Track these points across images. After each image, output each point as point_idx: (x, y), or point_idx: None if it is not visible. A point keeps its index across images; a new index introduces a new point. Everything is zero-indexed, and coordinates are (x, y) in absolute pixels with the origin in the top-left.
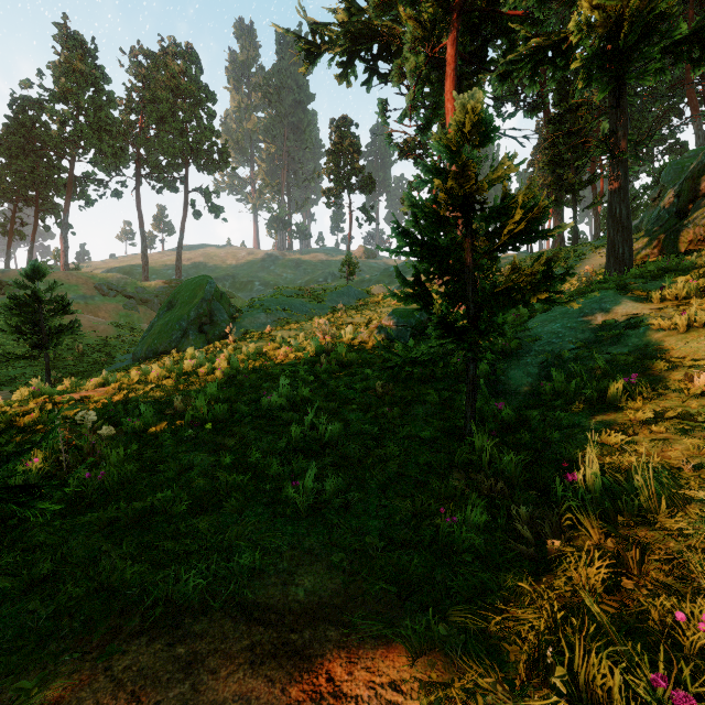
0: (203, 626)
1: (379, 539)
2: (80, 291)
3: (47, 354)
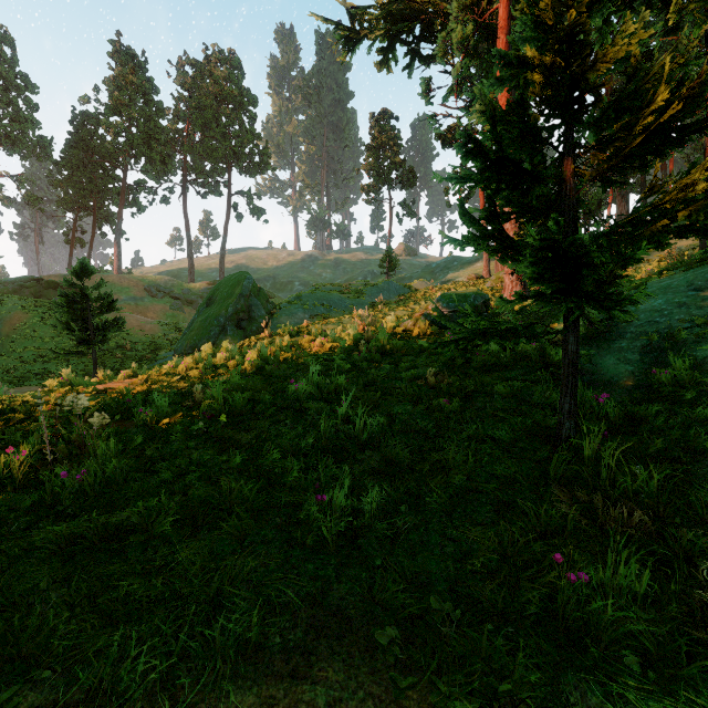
0: None
1: (451, 599)
2: (131, 293)
3: (95, 350)
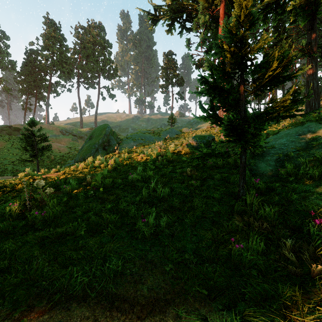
0: (82, 309)
1: (193, 255)
2: (54, 133)
3: (38, 159)
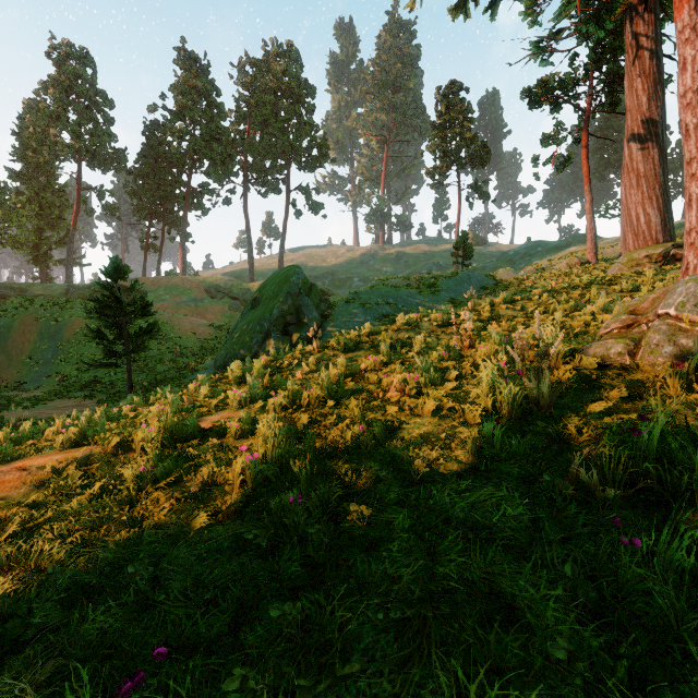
0: None
1: None
2: (193, 294)
3: (129, 361)
